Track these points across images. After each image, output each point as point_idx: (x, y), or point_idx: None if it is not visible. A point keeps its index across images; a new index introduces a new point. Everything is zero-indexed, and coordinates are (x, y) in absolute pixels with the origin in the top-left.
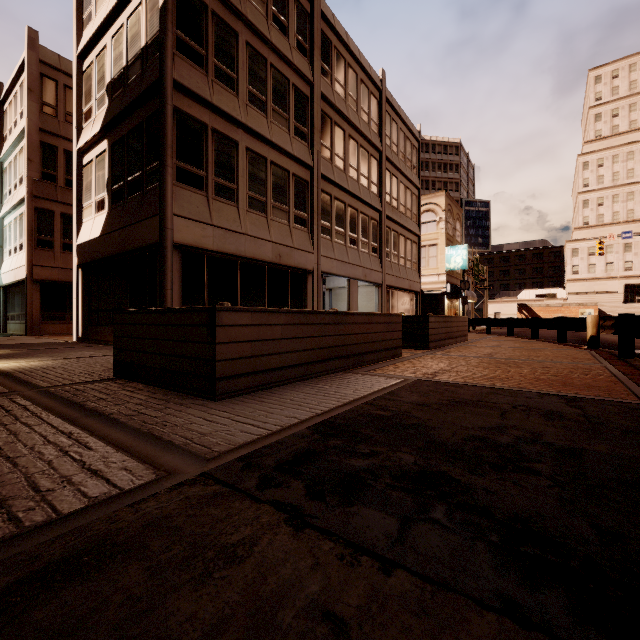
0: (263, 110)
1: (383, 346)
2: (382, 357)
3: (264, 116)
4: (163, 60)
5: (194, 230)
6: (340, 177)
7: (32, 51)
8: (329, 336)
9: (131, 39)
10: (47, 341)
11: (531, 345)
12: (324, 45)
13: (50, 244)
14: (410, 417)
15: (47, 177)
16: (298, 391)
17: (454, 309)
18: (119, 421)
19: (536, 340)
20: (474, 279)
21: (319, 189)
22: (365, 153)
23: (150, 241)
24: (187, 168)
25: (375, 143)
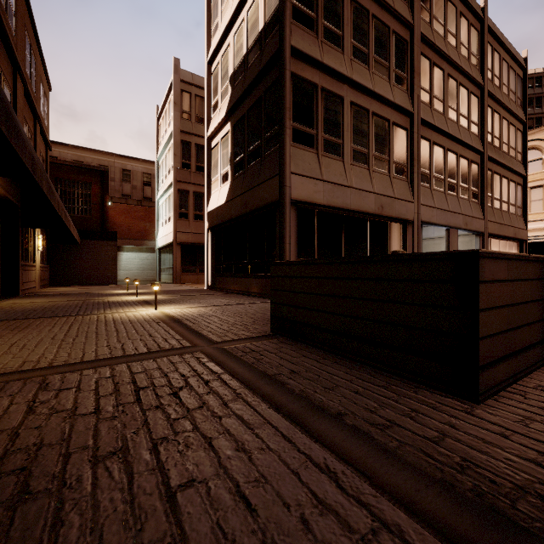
0: (365, 62)
1: None
2: None
3: (366, 68)
4: (282, 29)
5: (307, 186)
6: (439, 120)
7: (176, 75)
8: None
9: (250, 28)
10: (188, 288)
11: None
12: None
13: (186, 215)
14: None
15: (185, 166)
16: None
17: None
18: (376, 441)
19: None
20: None
21: (419, 135)
22: (464, 91)
23: (269, 200)
24: (301, 128)
25: (476, 78)
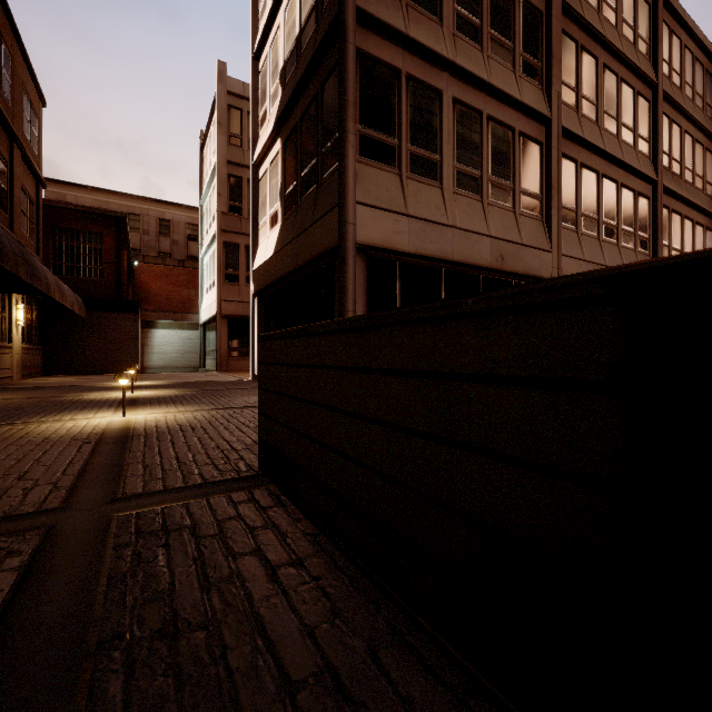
0: (476, 40)
1: None
2: None
3: (478, 49)
4: None
5: (383, 224)
6: (590, 131)
7: (221, 84)
8: None
9: None
10: (227, 379)
11: None
12: None
13: (236, 278)
14: None
15: (233, 210)
16: None
17: None
18: None
19: None
20: None
21: (559, 152)
22: (628, 91)
23: (326, 246)
24: (373, 136)
25: (646, 72)
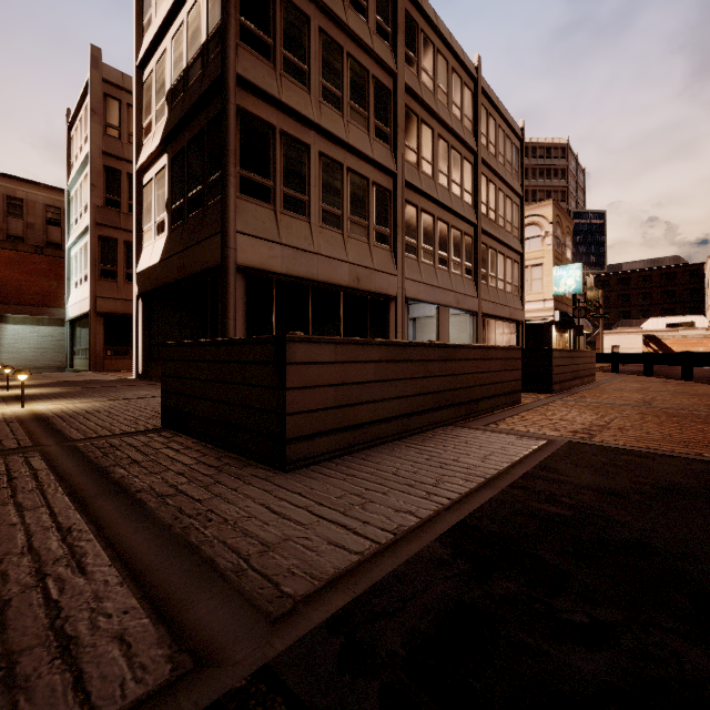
0: (338, 107)
1: (500, 390)
2: (499, 404)
3: (340, 115)
4: (225, 52)
5: (260, 250)
6: (428, 185)
7: (96, 70)
8: (435, 377)
9: (191, 36)
10: (107, 378)
11: (691, 388)
12: (409, 28)
13: (113, 274)
14: (610, 522)
15: (110, 203)
16: (400, 457)
17: (563, 342)
18: (145, 507)
19: (691, 381)
20: (587, 306)
21: (403, 199)
22: (457, 156)
23: (211, 264)
24: (252, 178)
25: (469, 143)
